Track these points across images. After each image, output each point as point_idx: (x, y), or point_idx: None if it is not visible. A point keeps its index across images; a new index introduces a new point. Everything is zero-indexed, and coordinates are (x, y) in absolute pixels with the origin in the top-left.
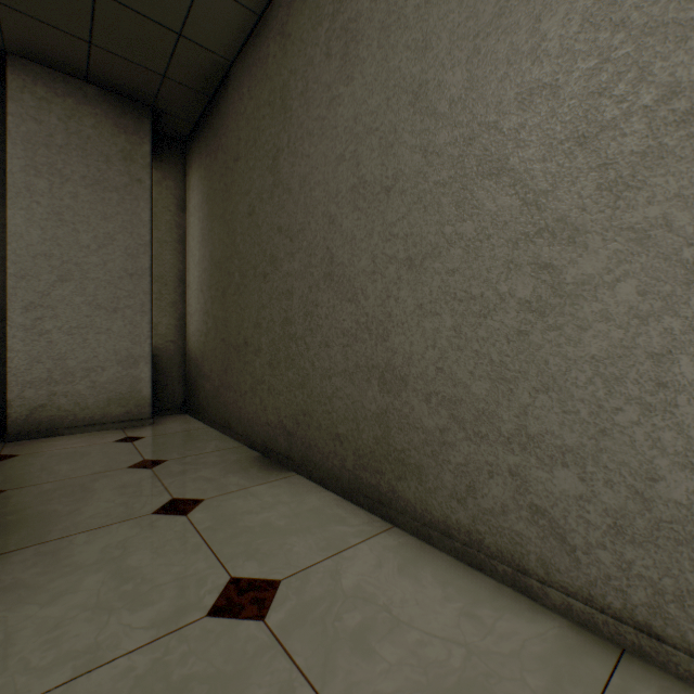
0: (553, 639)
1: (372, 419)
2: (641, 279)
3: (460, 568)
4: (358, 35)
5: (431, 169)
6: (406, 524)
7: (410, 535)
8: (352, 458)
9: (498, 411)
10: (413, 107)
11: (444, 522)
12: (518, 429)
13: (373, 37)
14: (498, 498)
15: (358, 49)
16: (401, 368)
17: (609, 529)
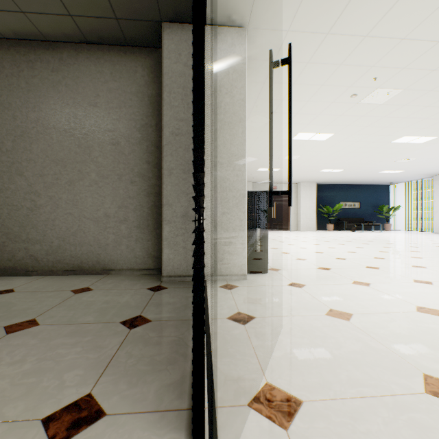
0: (32, 278)
1: None
2: (51, 206)
3: (10, 277)
4: None
5: (0, 166)
6: None
7: None
8: None
9: (22, 234)
10: None
11: (5, 268)
12: (27, 238)
13: None
14: (22, 256)
15: None
16: None
17: (46, 254)
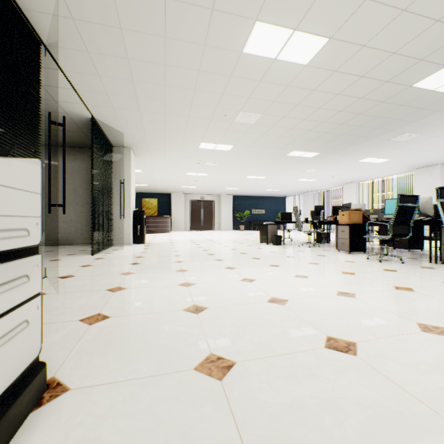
0: None
1: None
2: (45, 216)
3: None
4: None
5: None
6: None
7: None
8: None
9: None
10: None
11: None
12: None
13: None
14: None
15: None
16: None
17: (43, 237)
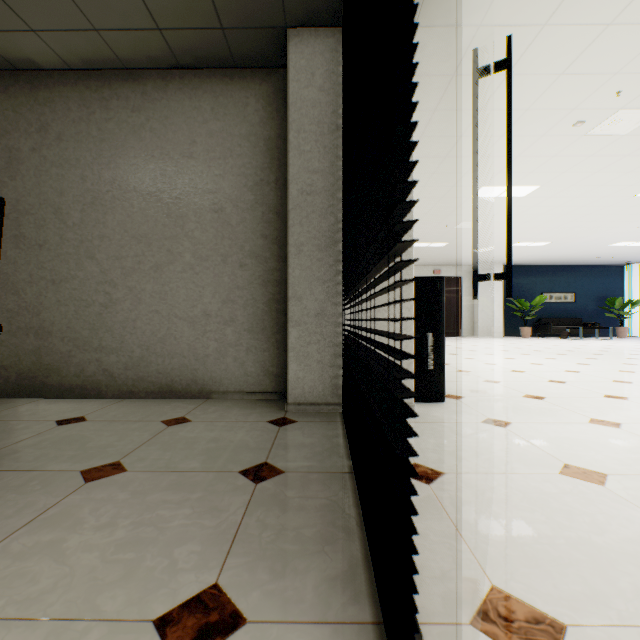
0: (106, 401)
1: (31, 353)
2: (131, 300)
3: (78, 399)
4: (20, 160)
5: (65, 246)
6: (52, 395)
7: (54, 398)
8: (16, 375)
9: (93, 340)
10: (56, 216)
11: (71, 387)
12: (100, 345)
13: (31, 168)
14: (93, 370)
15: (20, 167)
16: (49, 327)
17: (125, 368)
